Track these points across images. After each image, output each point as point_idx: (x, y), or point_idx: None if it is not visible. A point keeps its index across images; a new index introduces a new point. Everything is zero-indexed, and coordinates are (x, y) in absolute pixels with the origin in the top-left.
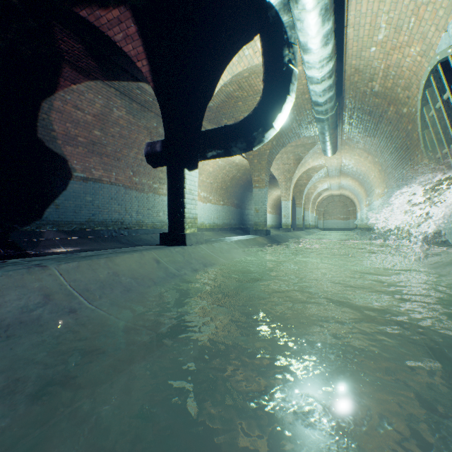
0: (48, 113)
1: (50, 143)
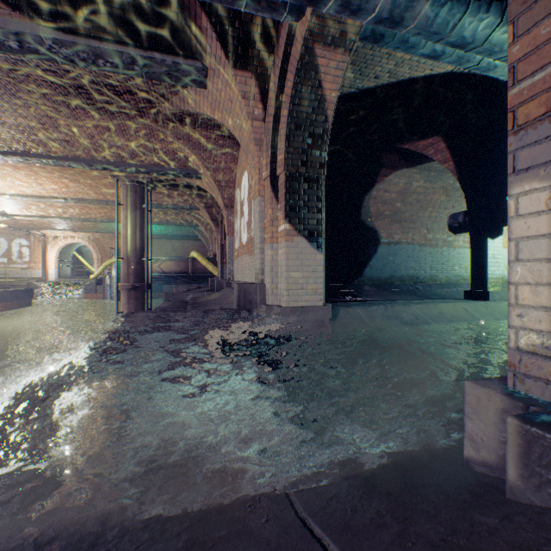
0: (367, 201)
1: (367, 222)
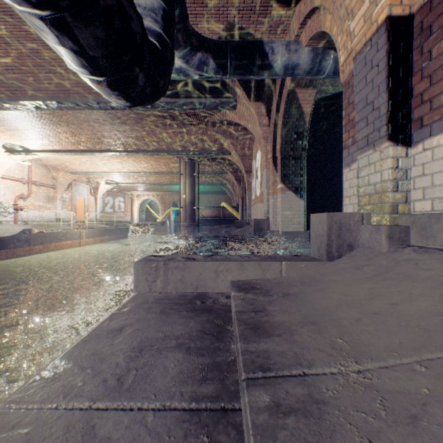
0: None
1: None
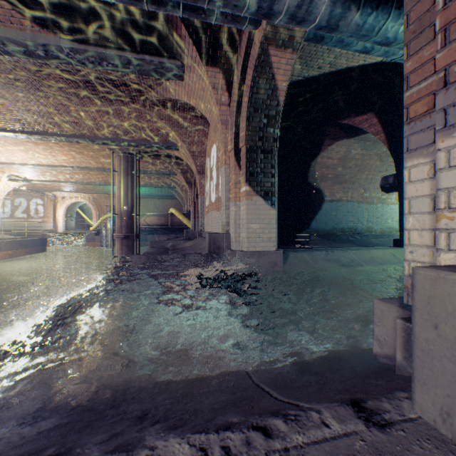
0: (313, 167)
1: (313, 183)
